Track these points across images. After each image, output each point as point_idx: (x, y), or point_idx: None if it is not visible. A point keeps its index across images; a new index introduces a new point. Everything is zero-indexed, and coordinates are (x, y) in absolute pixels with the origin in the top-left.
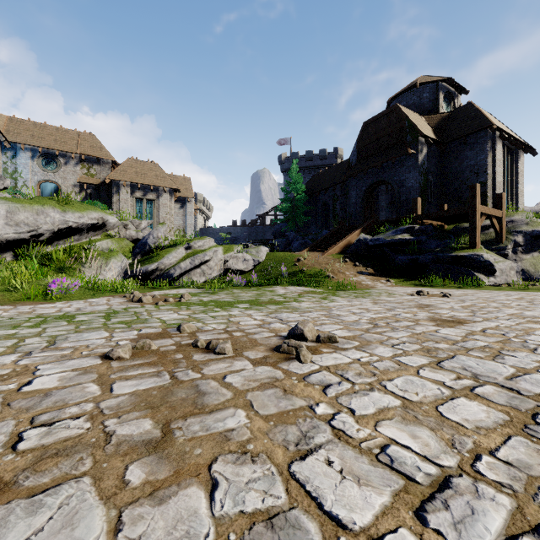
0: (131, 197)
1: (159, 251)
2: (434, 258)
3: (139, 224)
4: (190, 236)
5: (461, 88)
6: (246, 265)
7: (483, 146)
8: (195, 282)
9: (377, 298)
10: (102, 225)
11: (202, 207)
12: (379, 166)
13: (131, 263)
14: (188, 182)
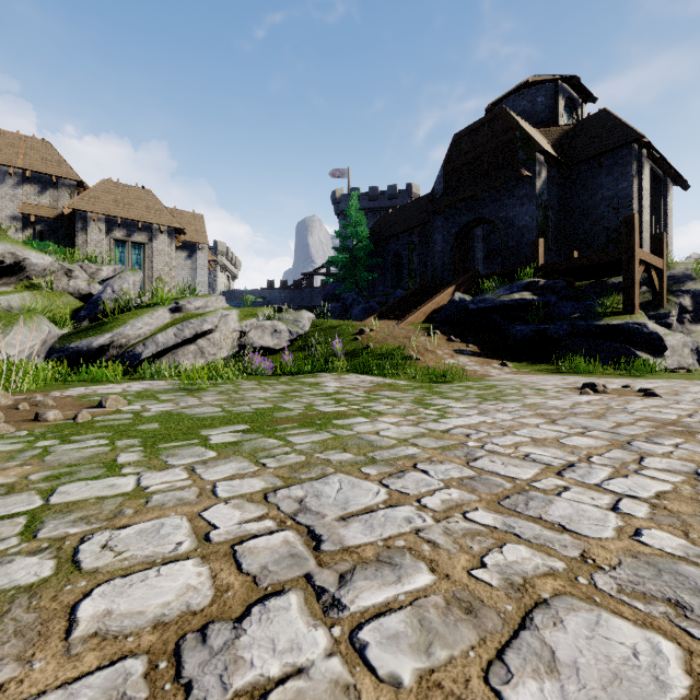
0: (106, 237)
1: (120, 314)
2: (571, 329)
3: (97, 270)
4: (181, 291)
5: (587, 93)
6: (278, 339)
7: (625, 169)
8: (180, 367)
9: (528, 400)
10: (15, 267)
11: (224, 262)
12: (478, 196)
13: (64, 335)
14: (200, 221)
